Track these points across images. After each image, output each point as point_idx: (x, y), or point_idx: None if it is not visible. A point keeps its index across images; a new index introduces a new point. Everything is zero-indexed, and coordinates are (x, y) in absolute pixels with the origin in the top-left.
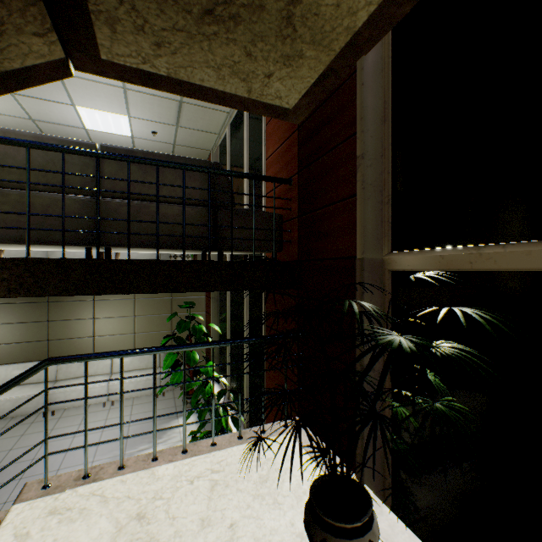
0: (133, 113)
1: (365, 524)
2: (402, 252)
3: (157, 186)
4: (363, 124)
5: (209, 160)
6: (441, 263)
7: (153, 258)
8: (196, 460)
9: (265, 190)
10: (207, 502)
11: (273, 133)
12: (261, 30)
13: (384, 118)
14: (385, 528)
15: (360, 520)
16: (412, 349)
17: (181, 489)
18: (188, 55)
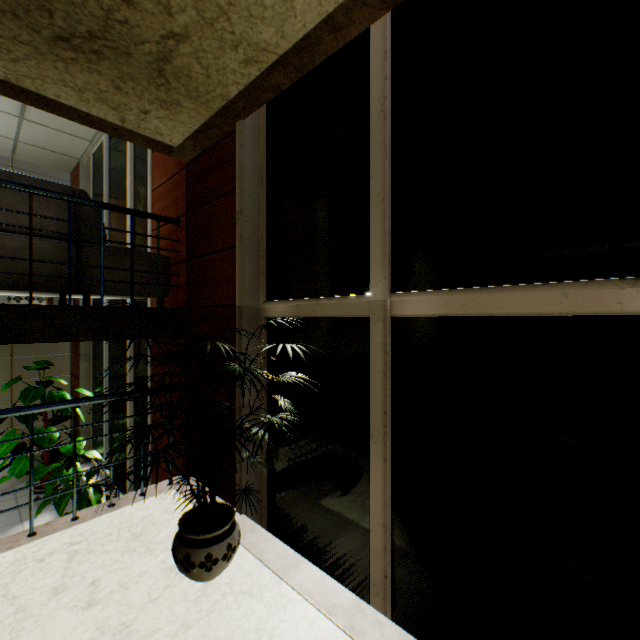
0: None
1: (226, 532)
2: (274, 302)
3: None
4: (242, 183)
5: (77, 171)
6: (298, 311)
7: None
8: (49, 539)
9: (152, 226)
10: (64, 572)
11: (161, 163)
12: (131, 72)
13: (262, 181)
14: (253, 540)
15: (221, 529)
16: (241, 373)
17: (27, 570)
18: (37, 68)
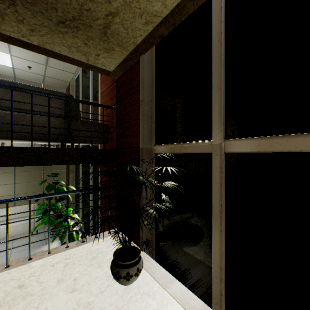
0: (14, 53)
1: (136, 261)
2: (159, 145)
3: (32, 105)
4: (143, 86)
5: (69, 88)
6: (171, 150)
7: (29, 146)
8: (56, 255)
9: (100, 110)
10: (62, 272)
11: (105, 80)
12: (91, 35)
13: (152, 84)
14: (149, 265)
15: (134, 260)
16: (144, 182)
17: (47, 269)
18: (51, 38)
